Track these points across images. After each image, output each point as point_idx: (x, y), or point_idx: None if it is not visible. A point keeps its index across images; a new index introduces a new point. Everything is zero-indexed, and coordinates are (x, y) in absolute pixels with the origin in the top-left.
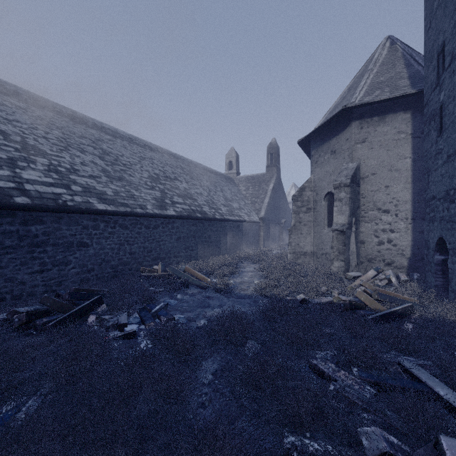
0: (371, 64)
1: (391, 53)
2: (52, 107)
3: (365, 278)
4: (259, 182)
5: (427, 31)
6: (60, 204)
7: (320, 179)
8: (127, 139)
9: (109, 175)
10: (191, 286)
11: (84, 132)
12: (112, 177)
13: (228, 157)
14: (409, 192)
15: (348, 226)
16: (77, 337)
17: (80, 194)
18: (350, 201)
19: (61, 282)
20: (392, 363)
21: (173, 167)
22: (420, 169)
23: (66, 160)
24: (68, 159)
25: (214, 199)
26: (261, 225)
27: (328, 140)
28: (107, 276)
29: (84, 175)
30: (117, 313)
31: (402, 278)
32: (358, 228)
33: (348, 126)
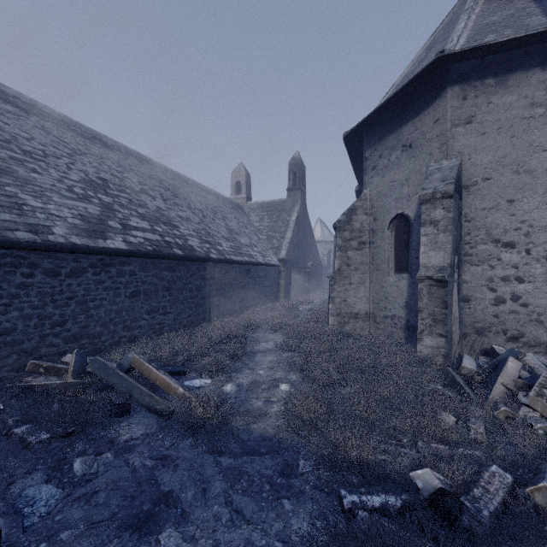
0: (469, 2)
1: None
2: None
3: (509, 379)
4: (278, 211)
5: None
6: None
7: (381, 194)
8: (57, 121)
9: None
10: (139, 406)
11: None
12: None
13: (235, 176)
14: None
15: (450, 272)
16: None
17: None
18: (454, 226)
19: None
20: None
21: (143, 176)
22: None
23: None
24: None
25: (211, 229)
26: (282, 270)
27: (396, 129)
28: None
29: None
30: None
31: None
32: (460, 274)
33: (440, 97)
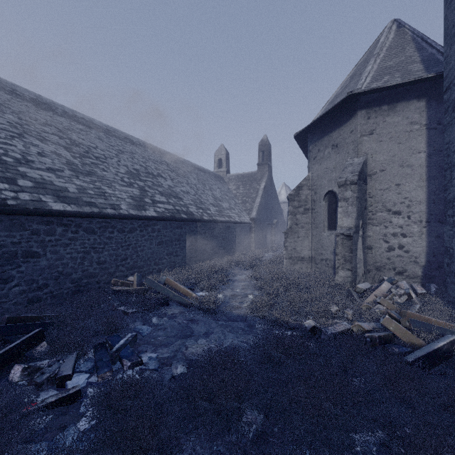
0: (377, 48)
1: (399, 36)
2: (10, 89)
3: (380, 293)
4: (250, 181)
5: (449, 3)
6: None
7: (319, 176)
8: (105, 130)
9: (75, 169)
10: (172, 303)
11: (49, 119)
12: (79, 171)
13: (217, 155)
14: (423, 190)
15: (355, 230)
16: None
17: (30, 190)
18: (358, 202)
19: None
20: None
21: (157, 163)
22: (436, 164)
23: (17, 149)
24: (20, 148)
25: (202, 199)
26: (253, 226)
27: (328, 133)
28: (66, 292)
29: (39, 167)
30: (61, 356)
31: (418, 290)
32: (365, 232)
33: (353, 116)
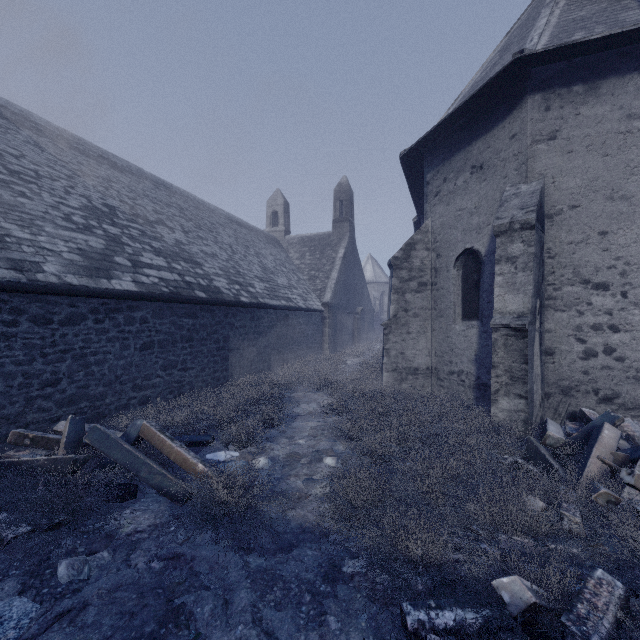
0: None
1: None
2: None
3: (606, 452)
4: (322, 246)
5: None
6: None
7: (445, 225)
8: (55, 136)
9: None
10: (148, 487)
11: None
12: None
13: (271, 205)
14: None
15: (530, 319)
16: None
17: None
18: (535, 263)
19: None
20: None
21: (159, 204)
22: None
23: None
24: None
25: (242, 268)
26: (327, 316)
27: (464, 146)
28: None
29: None
30: None
31: None
32: (542, 322)
33: (517, 107)
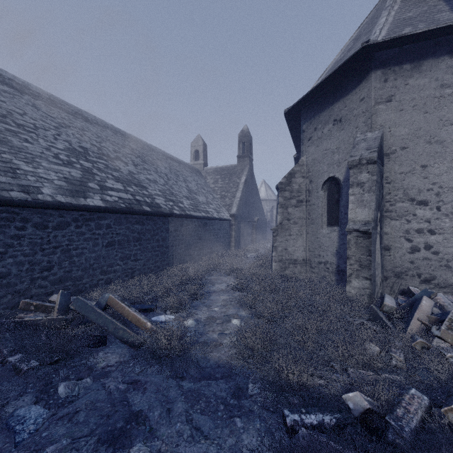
0: (389, 0)
1: None
2: None
3: (424, 315)
4: (230, 174)
5: None
6: None
7: (316, 160)
8: (46, 100)
9: None
10: (113, 338)
11: None
12: None
13: (194, 146)
14: None
15: (373, 225)
16: None
17: None
18: (377, 187)
19: None
20: None
21: (117, 145)
22: None
23: None
24: None
25: (174, 190)
26: (233, 223)
27: (328, 106)
28: None
29: None
30: None
31: None
32: (382, 227)
33: (365, 79)
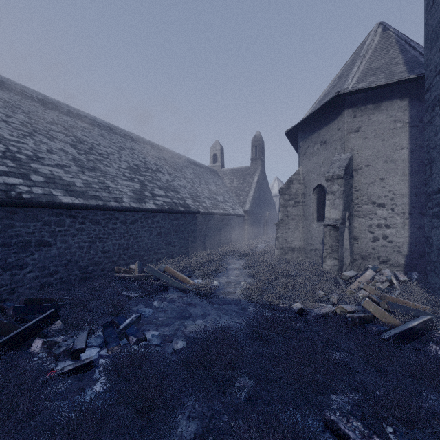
0: (363, 50)
1: (384, 39)
2: (20, 91)
3: (364, 280)
4: (244, 175)
5: (429, 10)
6: (13, 196)
7: (309, 171)
8: (106, 128)
9: (81, 165)
10: (171, 289)
11: (56, 118)
12: (85, 166)
13: (212, 150)
14: (406, 184)
15: (341, 222)
16: (2, 381)
17: (42, 185)
18: (344, 195)
19: (14, 289)
20: (436, 416)
21: (155, 159)
22: (417, 160)
23: (29, 147)
24: (32, 146)
25: (198, 192)
26: (246, 218)
27: (317, 130)
28: (74, 278)
29: (49, 164)
30: (75, 333)
31: (401, 278)
32: (351, 223)
33: (340, 114)
